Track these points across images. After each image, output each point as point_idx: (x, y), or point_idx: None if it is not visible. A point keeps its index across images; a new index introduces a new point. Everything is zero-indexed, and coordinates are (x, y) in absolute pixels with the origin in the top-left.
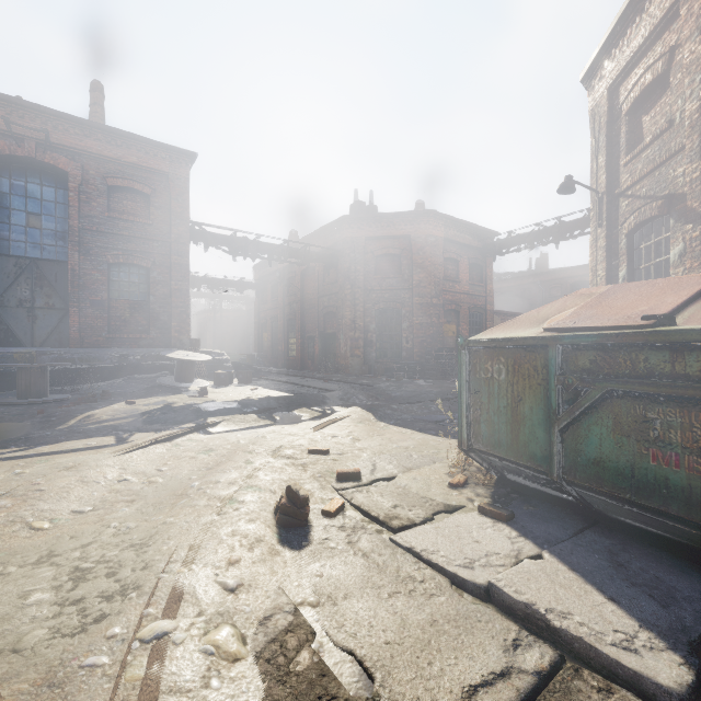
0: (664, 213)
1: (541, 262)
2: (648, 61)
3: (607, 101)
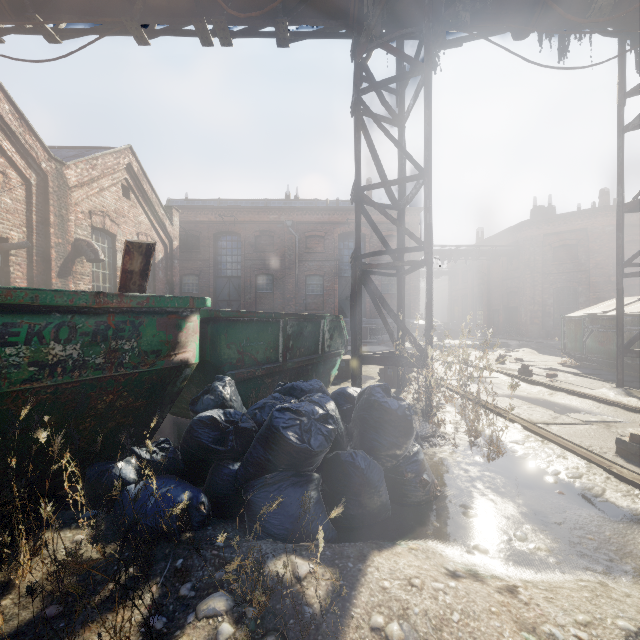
0: None
1: None
2: None
3: None
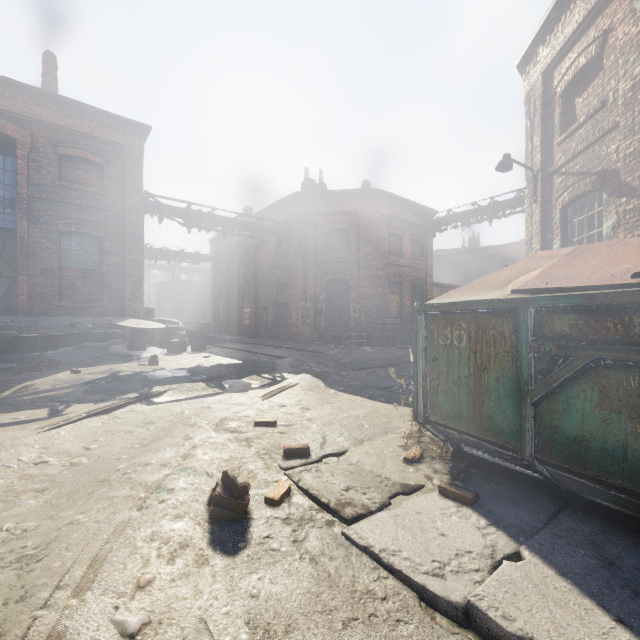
0: (597, 188)
1: (473, 240)
2: (582, 46)
3: (542, 84)
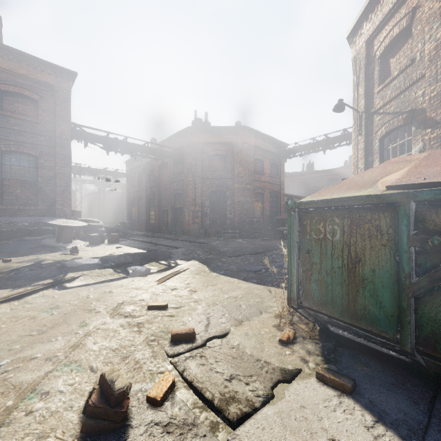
0: (408, 122)
1: (310, 166)
2: (396, 20)
3: (365, 50)
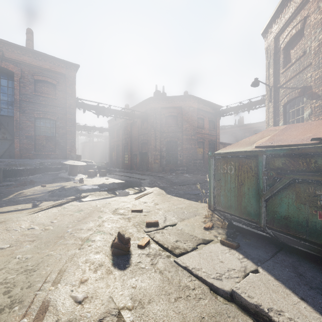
0: (301, 95)
1: (240, 120)
2: (294, 24)
3: (274, 43)
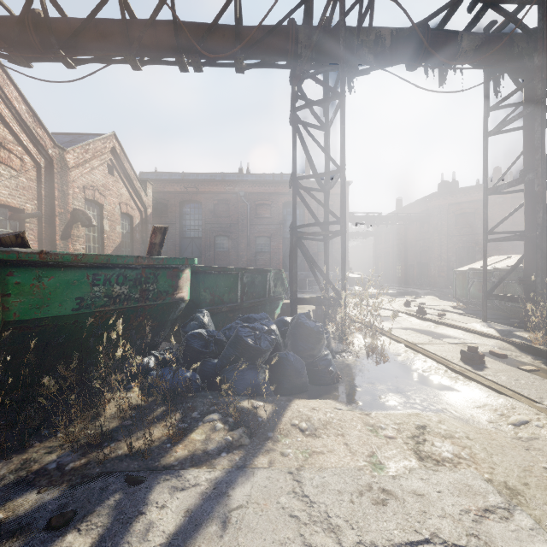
0: None
1: None
2: None
3: None
